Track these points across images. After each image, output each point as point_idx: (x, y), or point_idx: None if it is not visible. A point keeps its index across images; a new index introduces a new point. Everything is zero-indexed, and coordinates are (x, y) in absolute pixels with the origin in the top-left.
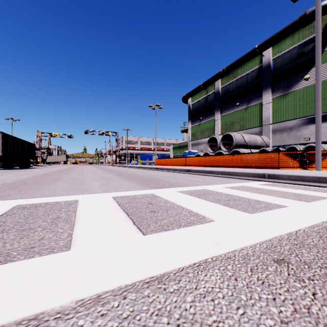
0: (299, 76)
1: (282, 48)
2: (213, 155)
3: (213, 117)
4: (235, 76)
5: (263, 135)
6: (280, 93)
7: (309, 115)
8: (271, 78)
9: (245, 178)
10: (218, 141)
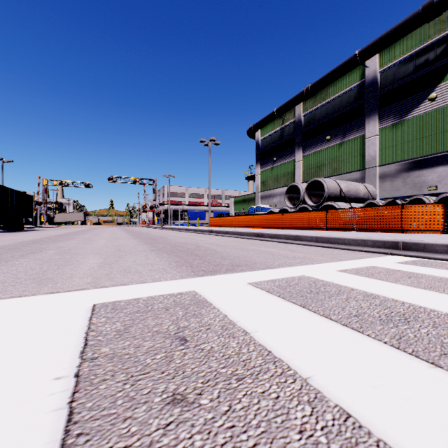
0: (421, 96)
1: (394, 55)
2: (296, 211)
3: (292, 157)
4: (325, 98)
5: (367, 183)
6: (391, 121)
7: (437, 152)
8: (377, 99)
9: (361, 249)
10: (301, 191)
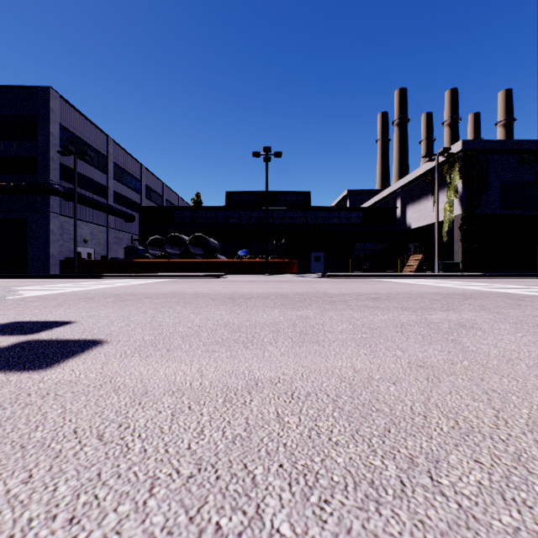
0: None
1: None
2: None
3: None
4: None
5: None
6: None
7: None
8: None
9: None
10: None
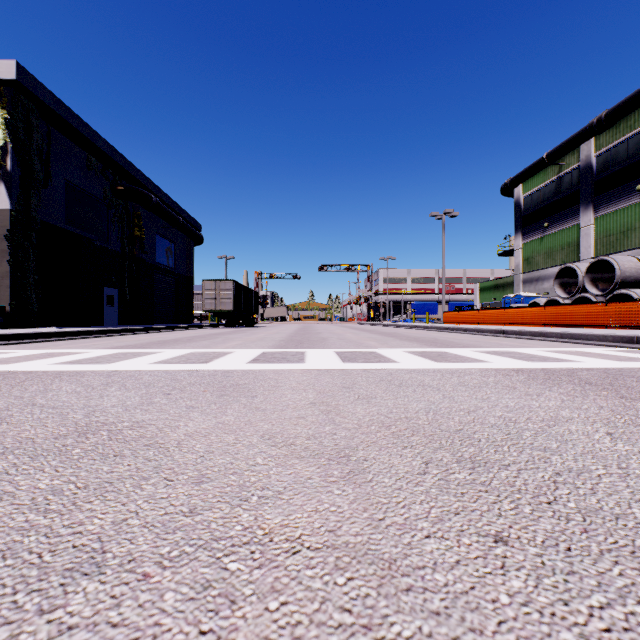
0: None
1: None
2: (563, 304)
3: (575, 220)
4: (634, 127)
5: None
6: None
7: None
8: None
9: (596, 343)
10: (579, 275)
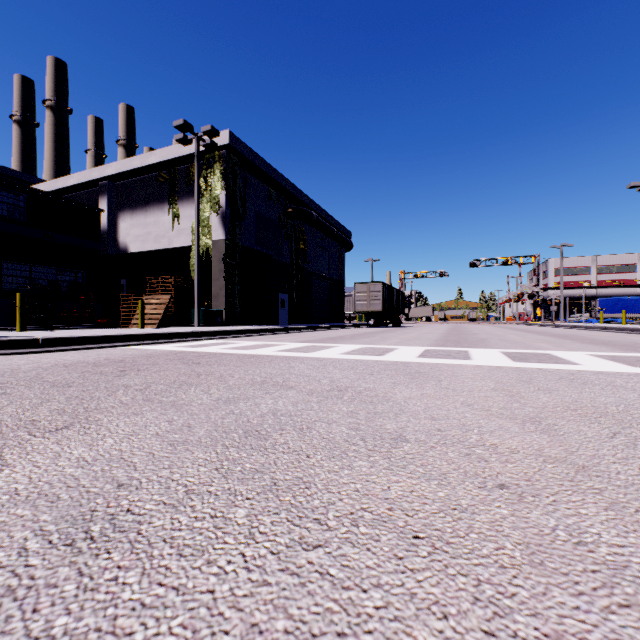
0: None
1: None
2: None
3: None
4: None
5: None
6: None
7: None
8: None
9: None
10: None
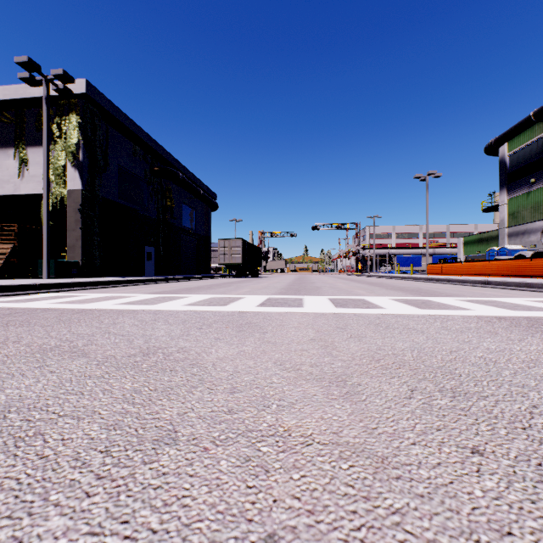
0: None
1: None
2: None
3: None
4: None
5: None
6: None
7: None
8: None
9: None
10: None
